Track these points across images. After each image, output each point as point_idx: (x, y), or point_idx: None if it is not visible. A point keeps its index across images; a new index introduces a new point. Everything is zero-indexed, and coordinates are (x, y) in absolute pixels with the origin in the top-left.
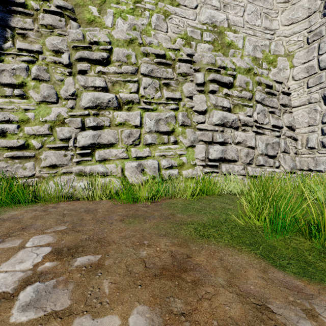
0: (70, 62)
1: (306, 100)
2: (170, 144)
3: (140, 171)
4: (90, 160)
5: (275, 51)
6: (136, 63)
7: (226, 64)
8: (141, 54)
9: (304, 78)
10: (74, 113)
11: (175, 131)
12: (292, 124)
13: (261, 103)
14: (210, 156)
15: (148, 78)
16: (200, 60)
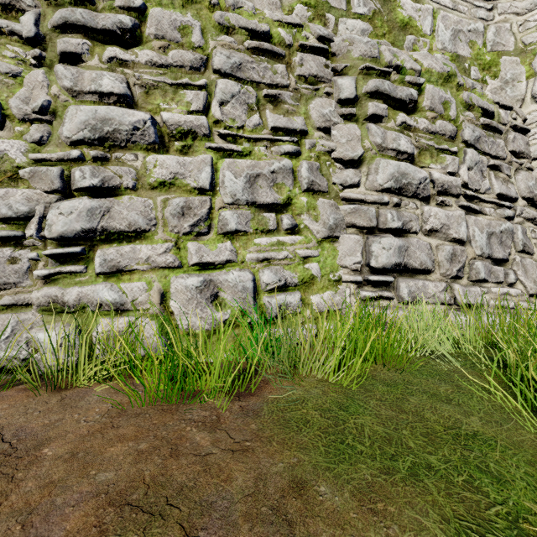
0: (39, 34)
1: None
2: (281, 234)
3: (209, 300)
4: (81, 273)
5: (495, 43)
6: (203, 46)
7: (403, 61)
8: (215, 29)
9: None
10: (44, 156)
11: (294, 204)
12: (534, 192)
13: (474, 146)
14: (373, 260)
15: (231, 81)
16: (346, 51)
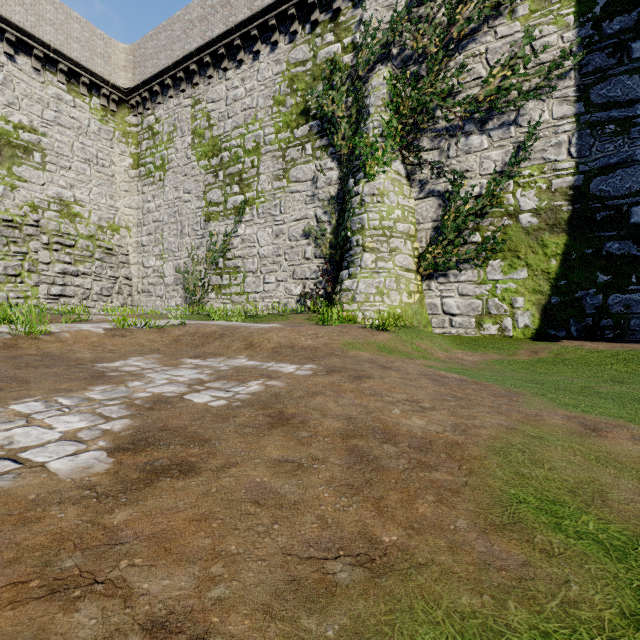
0: None
1: (137, 262)
2: (17, 283)
3: None
4: None
5: (119, 223)
6: None
7: (71, 231)
8: None
9: (136, 247)
10: None
11: (23, 275)
12: (128, 276)
13: (101, 260)
14: (51, 292)
15: None
16: (46, 226)
